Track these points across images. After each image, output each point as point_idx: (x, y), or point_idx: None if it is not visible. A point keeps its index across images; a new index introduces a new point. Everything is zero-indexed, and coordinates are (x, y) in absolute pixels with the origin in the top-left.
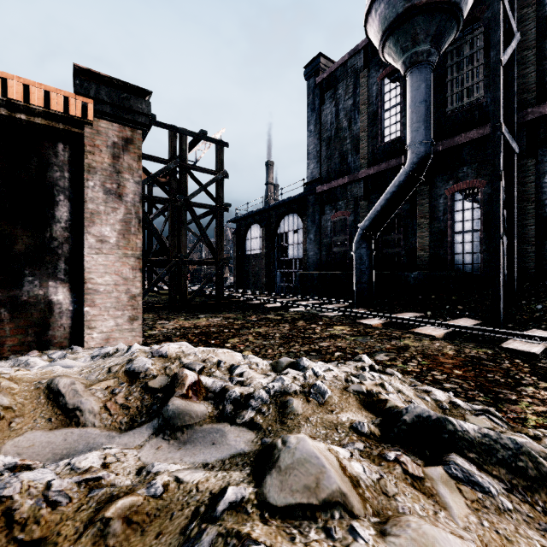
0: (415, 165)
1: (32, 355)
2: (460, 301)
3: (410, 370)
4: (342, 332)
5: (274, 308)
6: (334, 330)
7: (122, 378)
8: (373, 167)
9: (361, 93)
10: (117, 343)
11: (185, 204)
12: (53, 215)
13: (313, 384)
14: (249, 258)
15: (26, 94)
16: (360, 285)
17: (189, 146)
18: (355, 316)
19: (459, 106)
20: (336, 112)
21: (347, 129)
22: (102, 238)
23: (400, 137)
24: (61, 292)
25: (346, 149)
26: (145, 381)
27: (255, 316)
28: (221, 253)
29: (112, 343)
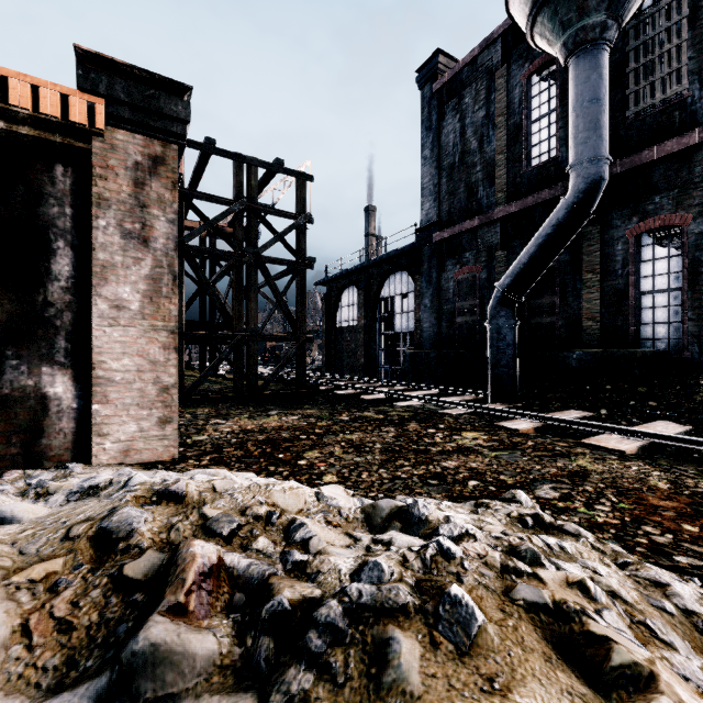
0: (582, 194)
1: (7, 477)
2: (651, 394)
3: (603, 521)
4: (475, 443)
5: (375, 401)
6: (463, 438)
7: (84, 552)
8: (516, 202)
9: (498, 100)
10: (141, 456)
11: (254, 259)
12: (48, 270)
13: (442, 592)
14: (343, 332)
15: (5, 91)
16: (497, 370)
17: (261, 182)
18: (491, 415)
19: (648, 106)
20: (461, 129)
21: (477, 152)
22: (119, 302)
23: (555, 157)
24: (59, 382)
25: (476, 180)
26: (121, 562)
27: (346, 414)
28: (303, 325)
29: (133, 456)
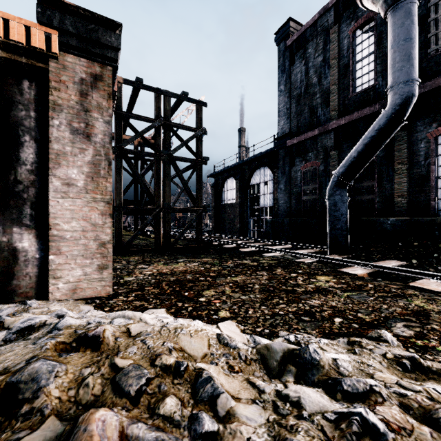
0: (398, 106)
1: None
2: None
3: None
4: (329, 285)
5: (249, 253)
6: (318, 281)
7: None
8: (345, 117)
9: (332, 48)
10: (85, 293)
11: (168, 158)
12: (18, 157)
13: None
14: (225, 207)
15: None
16: (334, 232)
17: (172, 108)
18: (332, 263)
19: None
20: (305, 70)
21: (317, 84)
22: (69, 180)
23: (374, 85)
24: (26, 239)
25: (316, 104)
26: (16, 436)
27: (231, 261)
28: (200, 202)
29: (79, 293)
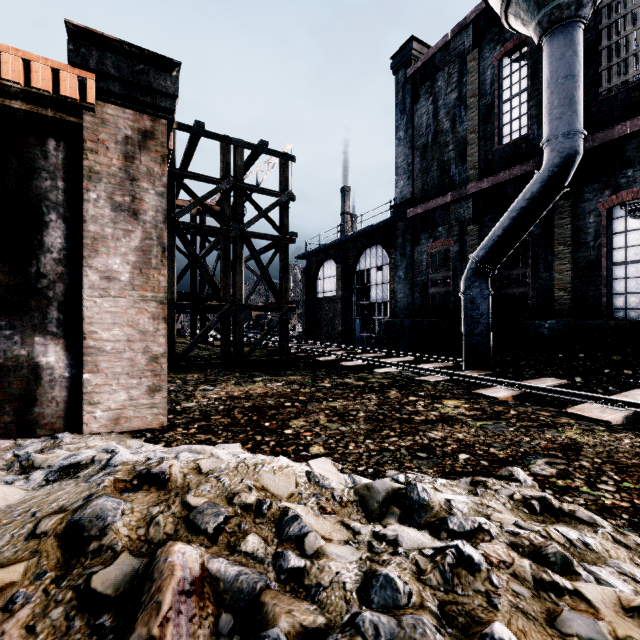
0: (557, 168)
1: None
2: (626, 362)
3: (611, 504)
4: (458, 412)
5: (354, 368)
6: (445, 407)
7: (50, 554)
8: (487, 178)
9: (470, 82)
10: (131, 424)
11: (240, 235)
12: (41, 242)
13: (482, 633)
14: (322, 302)
15: None
16: (471, 338)
17: (246, 163)
18: (467, 382)
19: (620, 82)
20: (434, 111)
21: (449, 131)
22: (110, 273)
23: (527, 135)
24: (52, 352)
25: (448, 159)
26: (90, 571)
27: (328, 380)
28: (286, 296)
29: (123, 424)
